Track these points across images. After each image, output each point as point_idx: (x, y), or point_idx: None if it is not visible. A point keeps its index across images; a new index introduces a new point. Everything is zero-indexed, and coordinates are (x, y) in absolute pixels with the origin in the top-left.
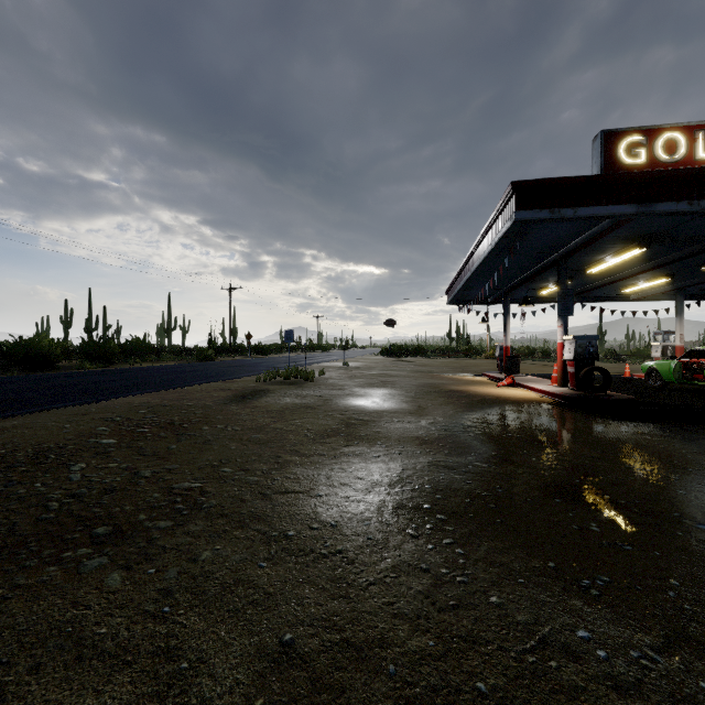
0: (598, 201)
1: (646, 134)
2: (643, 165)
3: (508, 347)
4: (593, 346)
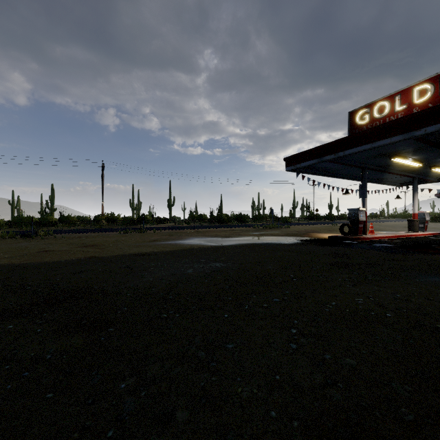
0: (307, 159)
1: (369, 107)
2: (368, 123)
3: (415, 214)
4: (356, 213)
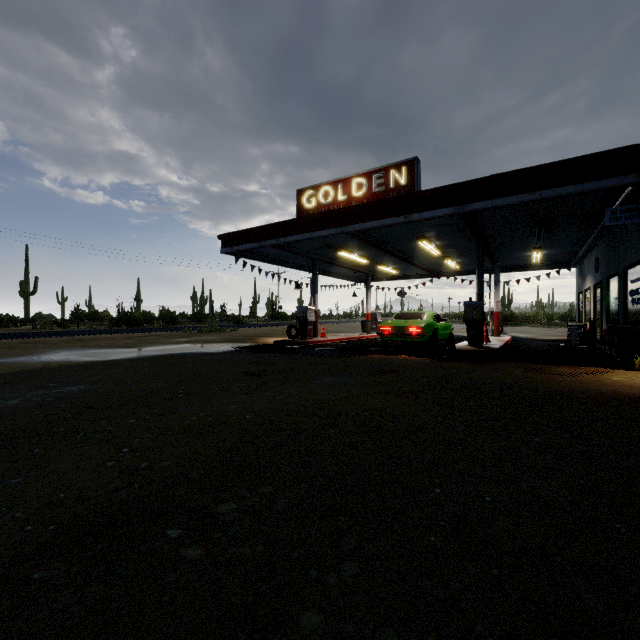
0: (247, 241)
1: (316, 189)
2: (315, 207)
3: (368, 314)
4: (305, 313)
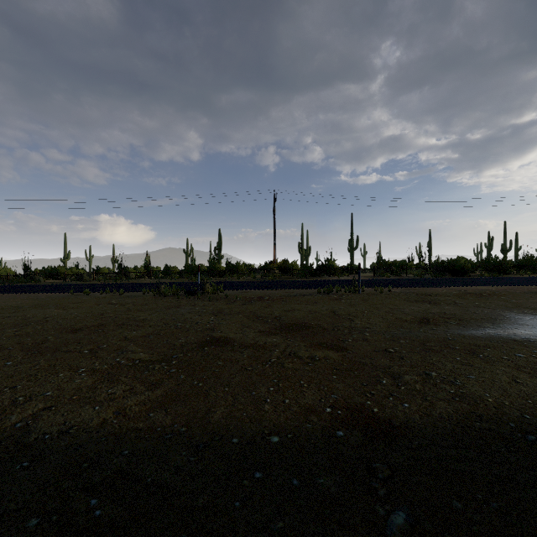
0: None
1: None
2: None
3: None
4: None
